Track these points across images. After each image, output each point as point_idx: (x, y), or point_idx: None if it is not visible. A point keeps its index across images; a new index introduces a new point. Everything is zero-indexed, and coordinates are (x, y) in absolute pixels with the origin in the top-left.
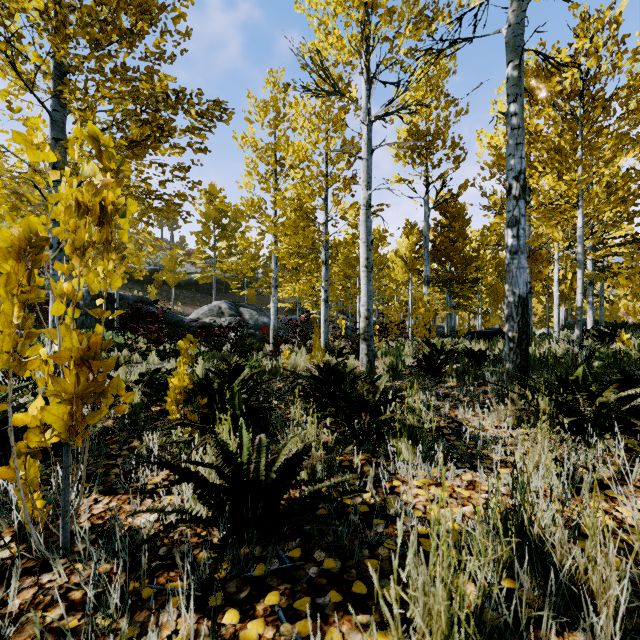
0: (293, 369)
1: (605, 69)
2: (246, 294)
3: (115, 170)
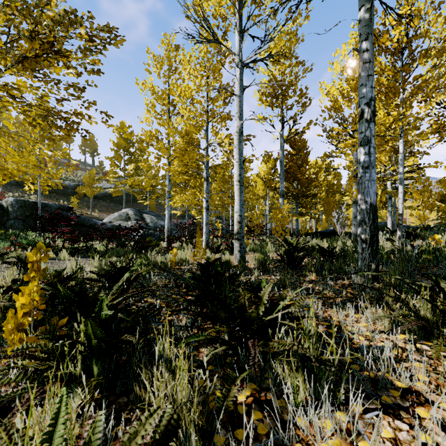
0: (180, 264)
1: (419, 33)
2: (148, 204)
3: None
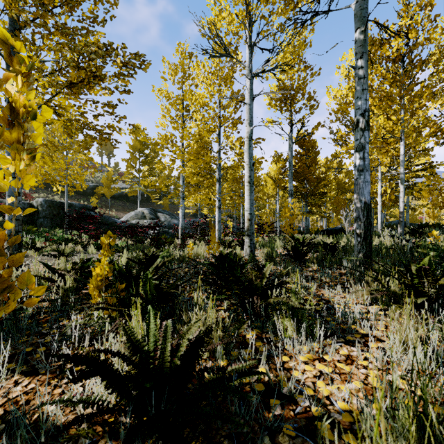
0: (195, 257)
1: (420, 41)
2: (162, 203)
3: (25, 74)
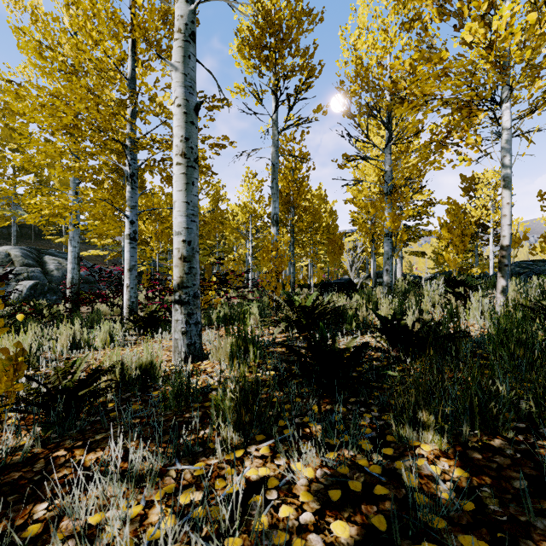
0: None
1: None
2: (63, 241)
3: None
